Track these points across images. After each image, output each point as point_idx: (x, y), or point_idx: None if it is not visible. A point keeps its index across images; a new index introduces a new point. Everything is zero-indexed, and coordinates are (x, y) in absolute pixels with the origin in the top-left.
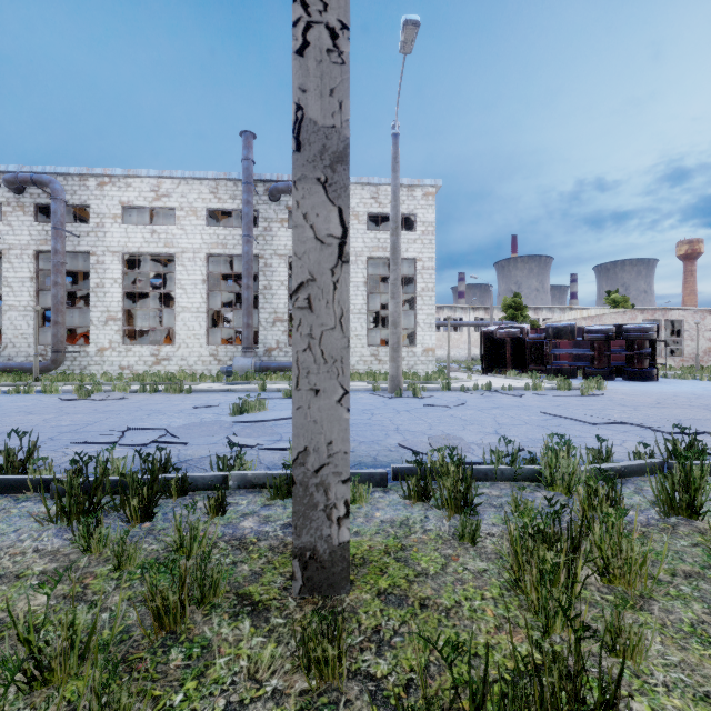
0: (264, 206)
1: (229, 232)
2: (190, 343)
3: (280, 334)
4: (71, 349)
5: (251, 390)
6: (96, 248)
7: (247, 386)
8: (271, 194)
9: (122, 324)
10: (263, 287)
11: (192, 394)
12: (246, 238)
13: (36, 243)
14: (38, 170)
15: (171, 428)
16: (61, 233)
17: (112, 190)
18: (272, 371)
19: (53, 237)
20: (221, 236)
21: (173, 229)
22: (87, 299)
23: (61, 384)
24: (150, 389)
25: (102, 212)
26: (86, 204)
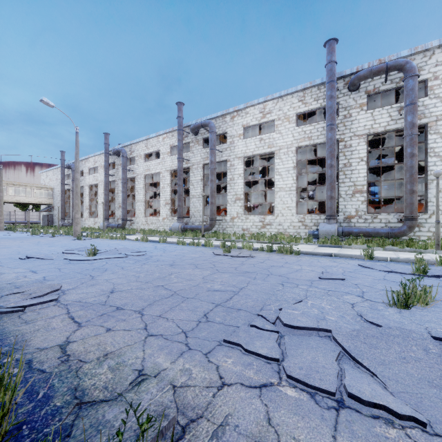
0: (344, 97)
1: (313, 127)
2: (284, 213)
3: (359, 204)
4: (218, 218)
5: (355, 256)
6: (230, 157)
7: (340, 249)
8: (351, 85)
9: (243, 202)
10: (343, 165)
11: (301, 257)
12: (329, 126)
13: (203, 160)
14: (204, 119)
15: (341, 336)
16: (214, 151)
17: (238, 119)
18: (354, 235)
19: (210, 154)
20: (307, 131)
21: (273, 134)
22: (224, 190)
23: (214, 240)
24: (267, 249)
25: (233, 134)
26: (225, 132)
